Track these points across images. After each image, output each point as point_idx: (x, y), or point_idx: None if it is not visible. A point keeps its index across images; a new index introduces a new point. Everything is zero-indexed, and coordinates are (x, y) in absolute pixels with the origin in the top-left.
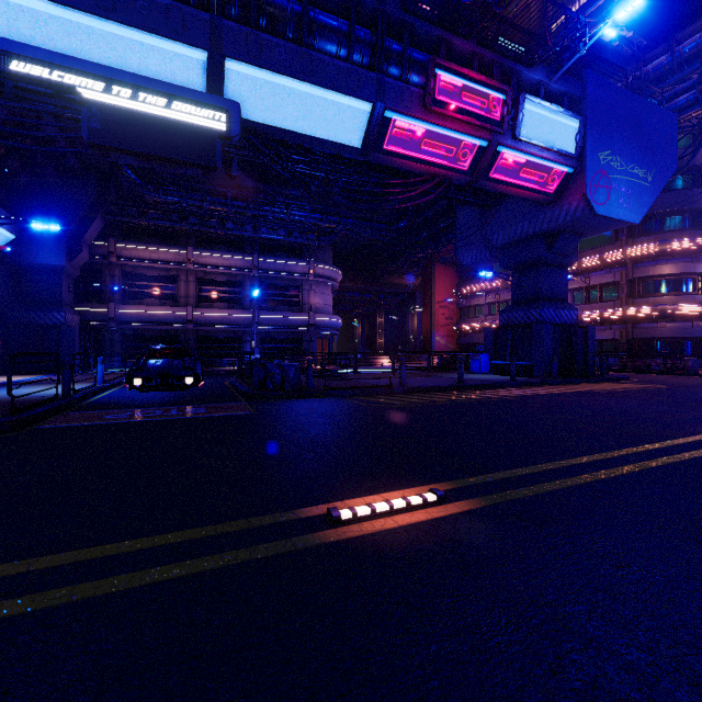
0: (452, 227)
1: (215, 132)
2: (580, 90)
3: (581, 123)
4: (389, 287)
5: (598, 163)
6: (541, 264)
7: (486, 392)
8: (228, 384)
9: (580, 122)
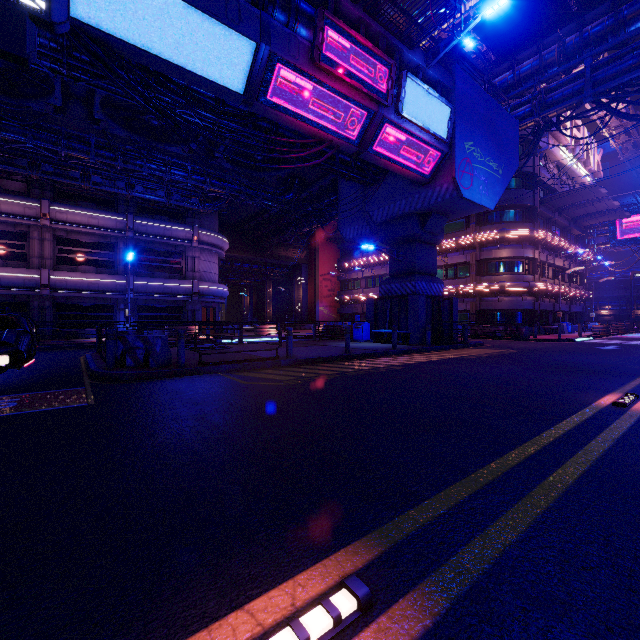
0: (335, 204)
1: (24, 8)
2: (451, 82)
3: (452, 111)
4: (277, 259)
5: (464, 152)
6: (415, 241)
7: (372, 361)
8: (83, 360)
9: (451, 110)
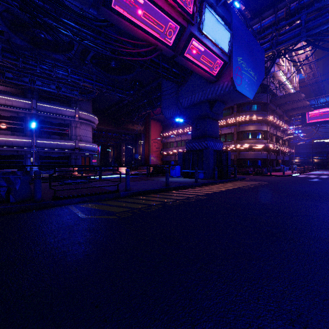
0: (160, 98)
1: None
2: (230, 19)
3: (231, 36)
4: (127, 130)
5: (237, 62)
6: (207, 117)
7: (184, 191)
8: None
9: (231, 35)
